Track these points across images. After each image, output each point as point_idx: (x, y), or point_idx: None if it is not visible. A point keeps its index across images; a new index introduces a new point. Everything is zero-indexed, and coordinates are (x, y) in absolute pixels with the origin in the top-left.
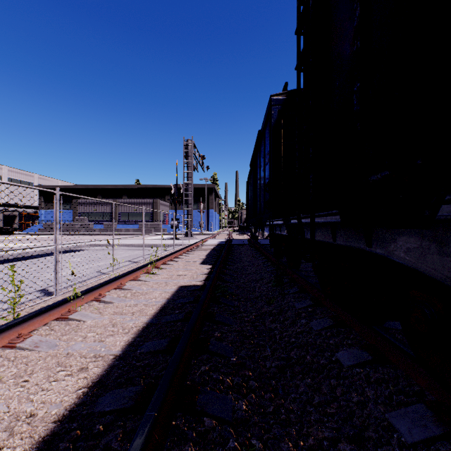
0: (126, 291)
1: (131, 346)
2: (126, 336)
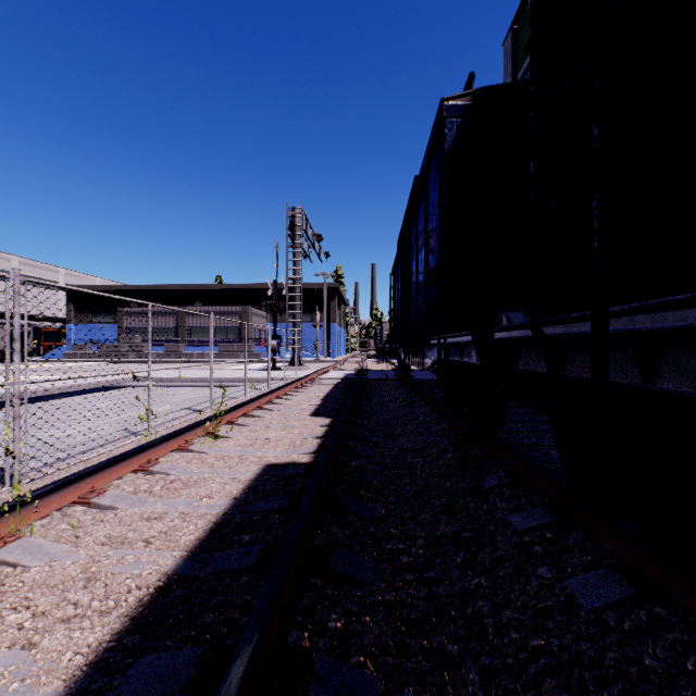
0: (156, 477)
1: (97, 671)
2: (100, 627)
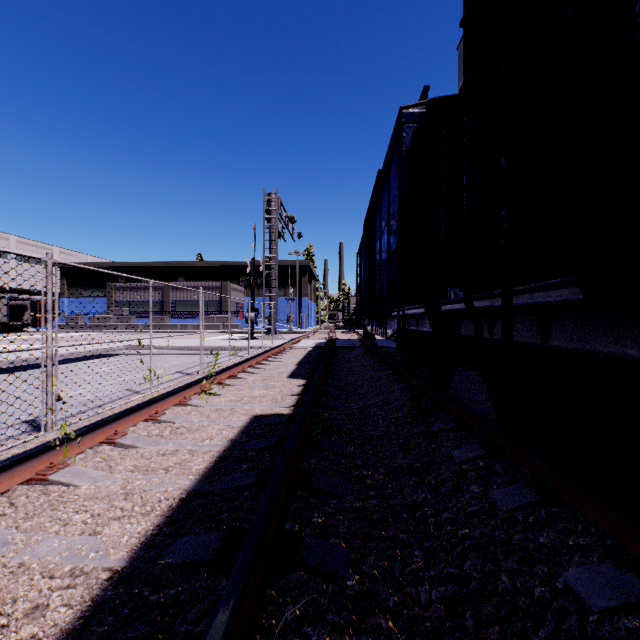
0: (164, 425)
1: (149, 547)
2: (144, 522)
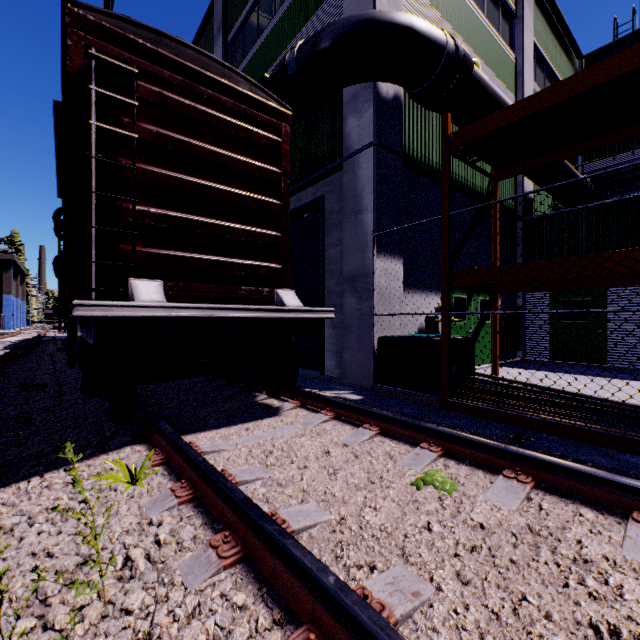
0: None
1: None
2: None
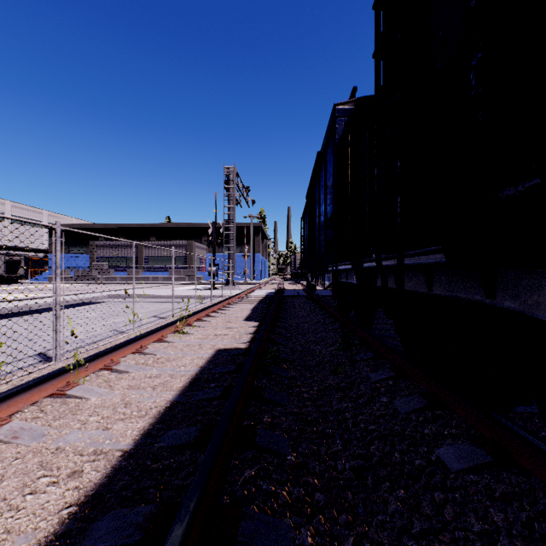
0: (147, 356)
1: (147, 436)
2: (141, 421)
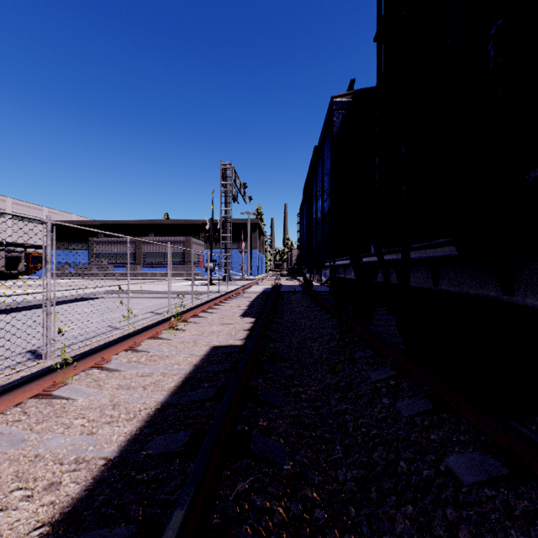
0: (140, 353)
1: (134, 442)
2: (129, 425)
